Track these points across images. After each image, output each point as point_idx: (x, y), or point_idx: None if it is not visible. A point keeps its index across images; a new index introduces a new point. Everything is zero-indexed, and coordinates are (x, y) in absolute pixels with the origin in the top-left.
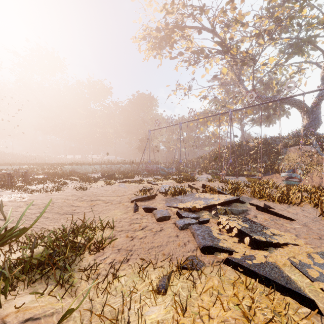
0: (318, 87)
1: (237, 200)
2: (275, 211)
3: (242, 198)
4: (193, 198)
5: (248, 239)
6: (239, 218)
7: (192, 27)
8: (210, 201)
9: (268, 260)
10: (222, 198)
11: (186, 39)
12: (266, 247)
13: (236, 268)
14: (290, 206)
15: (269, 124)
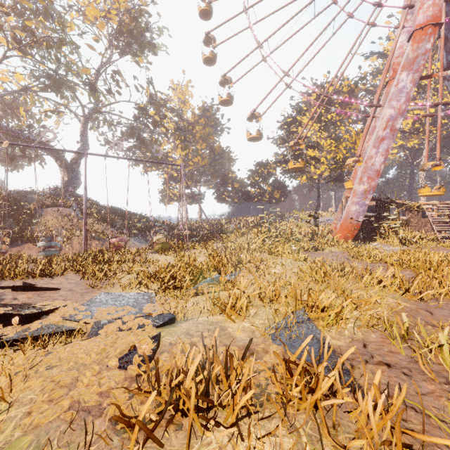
0: (78, 143)
1: None
2: (39, 286)
3: None
4: None
5: (18, 318)
6: None
7: None
8: None
9: (44, 324)
10: None
11: None
12: (38, 318)
13: (12, 344)
14: (54, 278)
15: (14, 169)
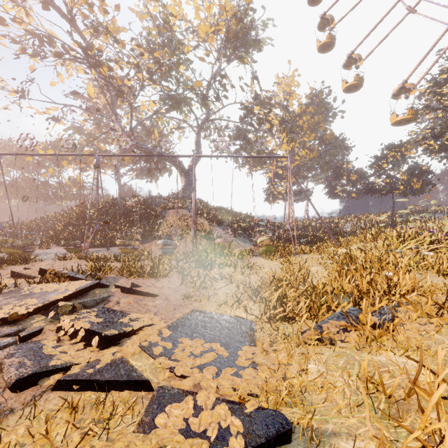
0: (193, 151)
1: (97, 286)
2: (141, 290)
3: (108, 279)
4: (16, 298)
5: (98, 338)
6: (94, 311)
7: None
8: (51, 295)
9: (115, 358)
10: (73, 286)
11: (15, 1)
12: (118, 340)
13: (71, 387)
14: (159, 280)
15: (151, 180)
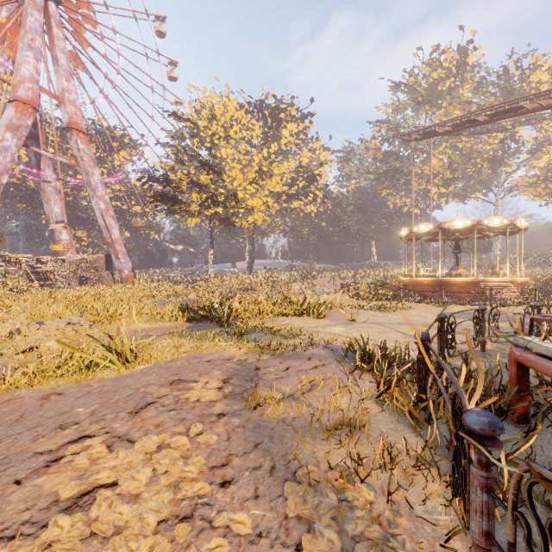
0: None
1: None
2: None
3: None
4: None
5: None
6: None
7: None
8: None
9: None
10: None
11: None
12: None
13: None
14: None
15: None
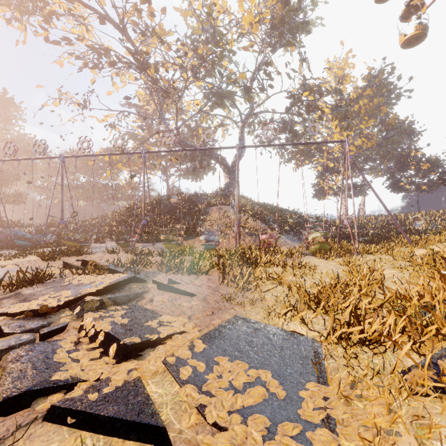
0: None
1: (132, 280)
2: (177, 288)
3: (147, 273)
4: (55, 288)
5: (116, 346)
6: (123, 309)
7: (89, 6)
8: (86, 288)
9: (129, 379)
10: (108, 280)
11: (77, 21)
12: (140, 351)
13: (65, 420)
14: (199, 277)
15: (196, 179)
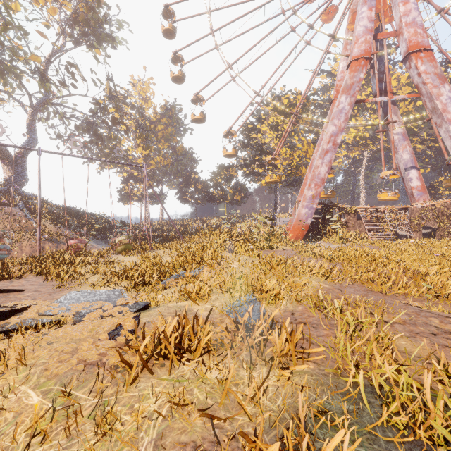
0: (24, 135)
1: None
2: (1, 289)
3: None
4: None
5: None
6: None
7: None
8: None
9: (22, 319)
10: None
11: None
12: (13, 315)
13: None
14: (13, 281)
15: None
